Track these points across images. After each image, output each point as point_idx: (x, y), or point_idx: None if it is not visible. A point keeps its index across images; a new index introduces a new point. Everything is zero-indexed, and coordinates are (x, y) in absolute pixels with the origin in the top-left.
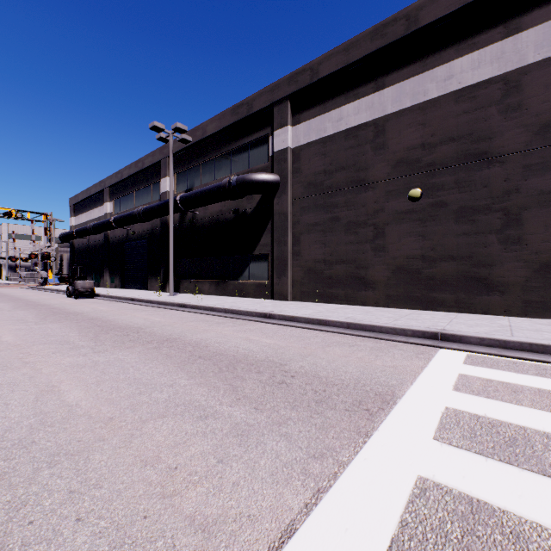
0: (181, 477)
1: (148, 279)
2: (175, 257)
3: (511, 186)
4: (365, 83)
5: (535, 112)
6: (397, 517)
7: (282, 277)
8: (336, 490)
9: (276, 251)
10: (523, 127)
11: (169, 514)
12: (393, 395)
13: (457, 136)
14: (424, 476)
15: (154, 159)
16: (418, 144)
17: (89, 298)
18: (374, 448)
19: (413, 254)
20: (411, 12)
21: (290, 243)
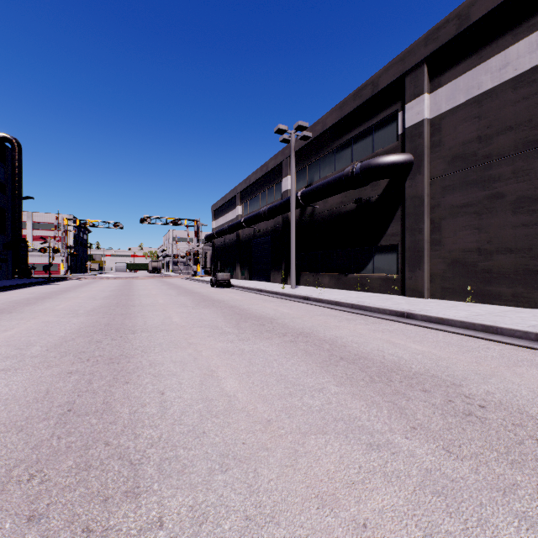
0: None
1: (271, 272)
2: (295, 251)
3: None
4: None
5: None
6: None
7: (416, 271)
8: None
9: (408, 241)
10: None
11: None
12: None
13: None
14: None
15: (276, 162)
16: None
17: (226, 288)
18: None
19: None
20: None
21: (427, 230)
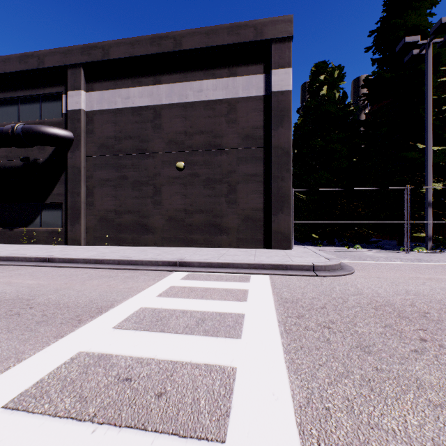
0: None
1: None
2: None
3: (232, 168)
4: (147, 76)
5: (243, 126)
6: (37, 380)
7: (76, 224)
8: None
9: (70, 201)
10: (237, 134)
11: None
12: (110, 307)
13: (205, 131)
14: (83, 351)
15: None
16: (183, 131)
17: None
18: (61, 343)
19: (180, 208)
20: (177, 36)
21: (84, 194)
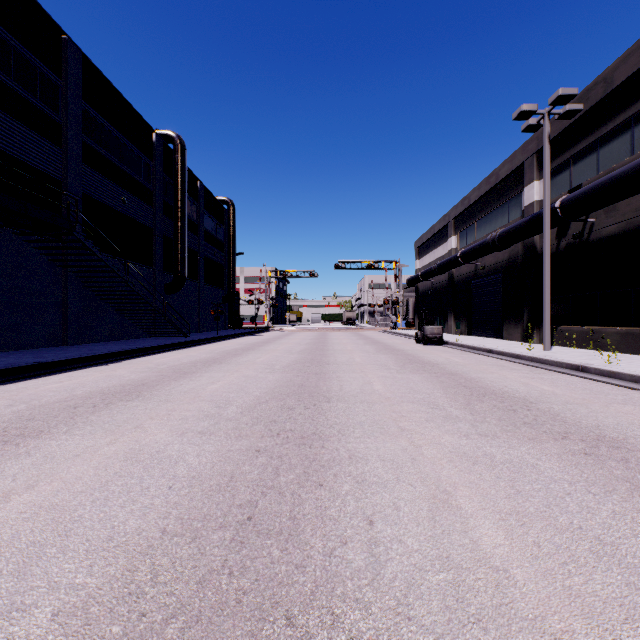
0: None
1: (503, 325)
2: None
3: None
4: None
5: None
6: None
7: None
8: None
9: None
10: None
11: None
12: None
13: None
14: None
15: (513, 165)
16: None
17: (436, 345)
18: None
19: None
20: None
21: None
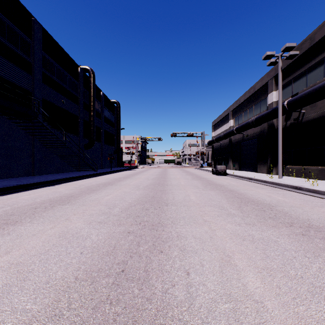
0: None
1: (257, 165)
2: None
3: None
4: None
5: None
6: None
7: None
8: None
9: None
10: None
11: None
12: None
13: None
14: None
15: (262, 83)
16: None
17: (223, 175)
18: None
19: None
20: None
21: None
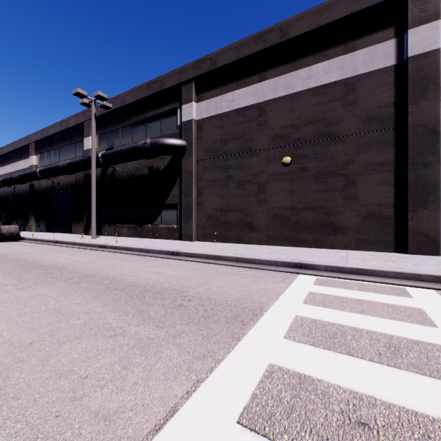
0: (90, 383)
1: (72, 224)
2: (97, 205)
3: (349, 158)
4: (251, 75)
5: (364, 108)
6: (250, 393)
7: (188, 222)
8: (210, 379)
9: (184, 202)
10: (356, 118)
11: (77, 412)
12: (261, 309)
13: (315, 120)
14: (273, 363)
15: (78, 120)
16: (289, 124)
17: (14, 241)
18: (242, 347)
19: (285, 205)
20: (283, 26)
21: (195, 195)
